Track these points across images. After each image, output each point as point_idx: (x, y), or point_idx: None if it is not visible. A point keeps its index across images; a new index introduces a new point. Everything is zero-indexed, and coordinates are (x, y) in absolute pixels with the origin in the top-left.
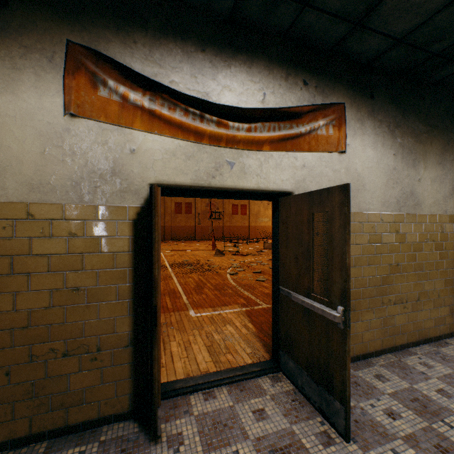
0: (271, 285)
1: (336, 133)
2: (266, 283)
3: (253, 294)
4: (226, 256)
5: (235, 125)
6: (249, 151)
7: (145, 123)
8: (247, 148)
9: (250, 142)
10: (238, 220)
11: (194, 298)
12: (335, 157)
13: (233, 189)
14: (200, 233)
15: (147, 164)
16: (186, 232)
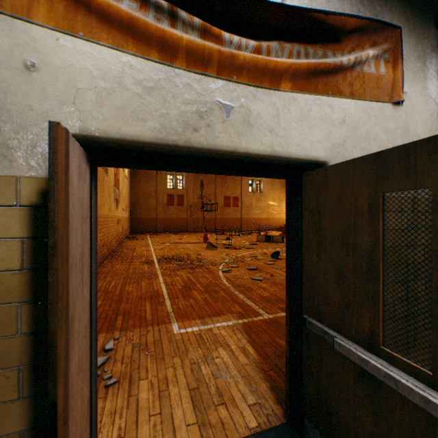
0: (270, 286)
1: (389, 72)
2: (264, 283)
3: (250, 298)
4: (218, 249)
5: (233, 39)
6: (257, 88)
7: (58, 13)
8: (255, 83)
9: (260, 70)
10: (230, 212)
11: (180, 304)
12: (388, 111)
13: (231, 152)
14: (192, 225)
15: (61, 95)
16: (178, 224)
